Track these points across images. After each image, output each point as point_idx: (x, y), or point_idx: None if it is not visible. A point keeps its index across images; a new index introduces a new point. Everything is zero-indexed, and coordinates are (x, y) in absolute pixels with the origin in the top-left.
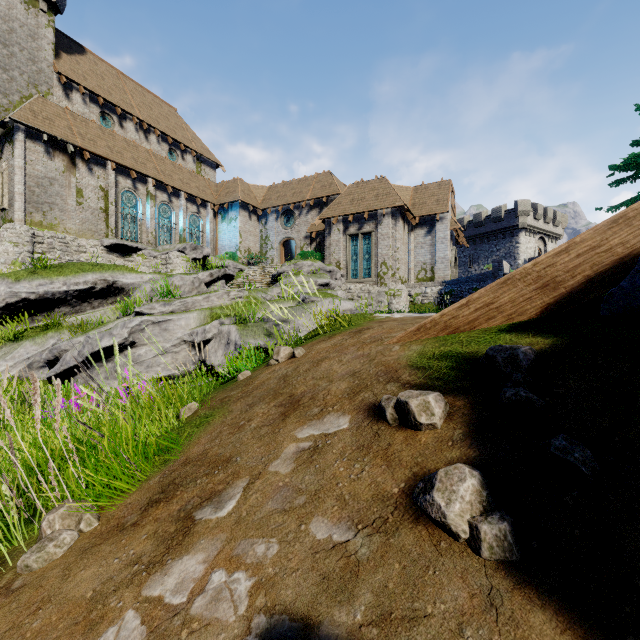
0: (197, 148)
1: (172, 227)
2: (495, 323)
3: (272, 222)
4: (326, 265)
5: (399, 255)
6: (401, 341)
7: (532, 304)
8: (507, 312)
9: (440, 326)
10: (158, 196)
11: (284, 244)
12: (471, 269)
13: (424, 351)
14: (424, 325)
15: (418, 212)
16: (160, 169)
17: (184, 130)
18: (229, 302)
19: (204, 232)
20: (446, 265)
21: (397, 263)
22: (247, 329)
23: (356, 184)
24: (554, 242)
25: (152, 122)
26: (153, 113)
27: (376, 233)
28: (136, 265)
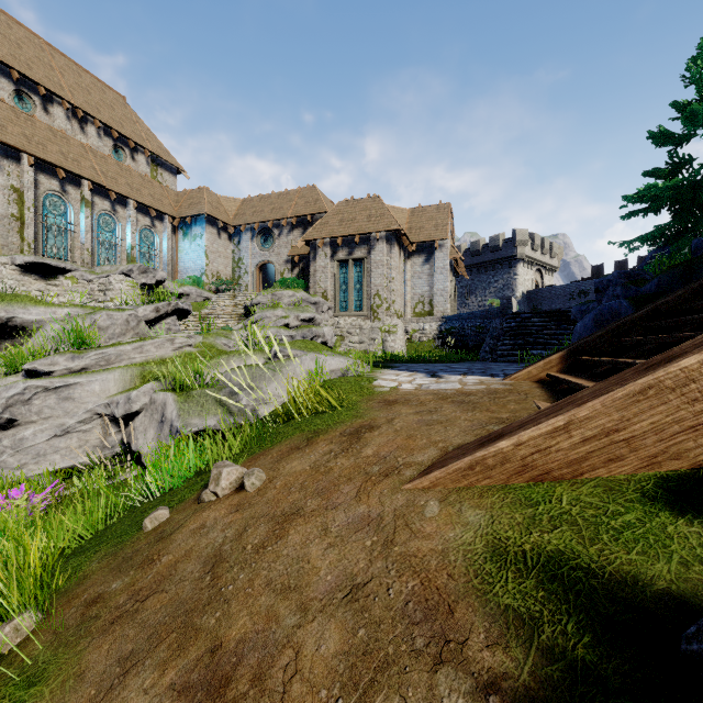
0: (152, 147)
1: (116, 243)
2: (623, 469)
3: (246, 242)
4: (310, 296)
5: (395, 286)
6: (438, 486)
7: (699, 439)
8: (647, 450)
9: (513, 465)
10: (97, 203)
11: (261, 268)
12: (468, 301)
13: (497, 537)
14: (482, 460)
15: (415, 237)
16: (100, 169)
17: (135, 124)
18: (173, 353)
19: (160, 251)
20: (446, 298)
21: (392, 295)
22: (191, 401)
23: (346, 202)
24: (550, 274)
25: (90, 110)
26: (92, 99)
27: (369, 260)
28: (63, 291)
